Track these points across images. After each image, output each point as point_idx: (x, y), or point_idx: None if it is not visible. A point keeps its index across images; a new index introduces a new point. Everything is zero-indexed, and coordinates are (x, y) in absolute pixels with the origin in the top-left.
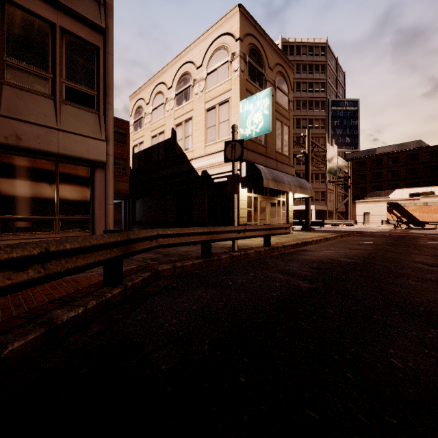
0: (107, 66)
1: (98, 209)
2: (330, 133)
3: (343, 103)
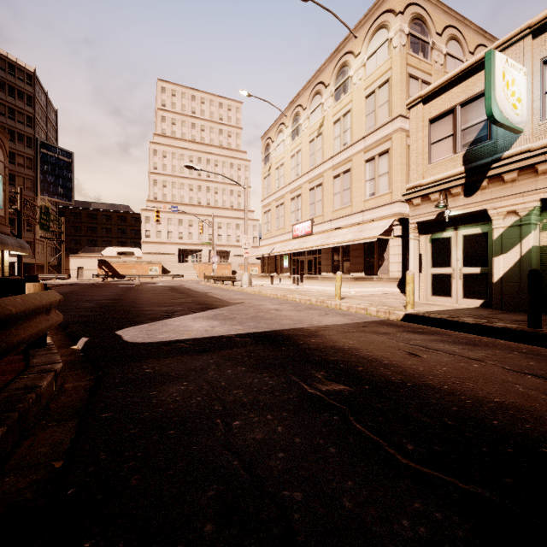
0: None
1: None
2: (39, 177)
3: (55, 150)
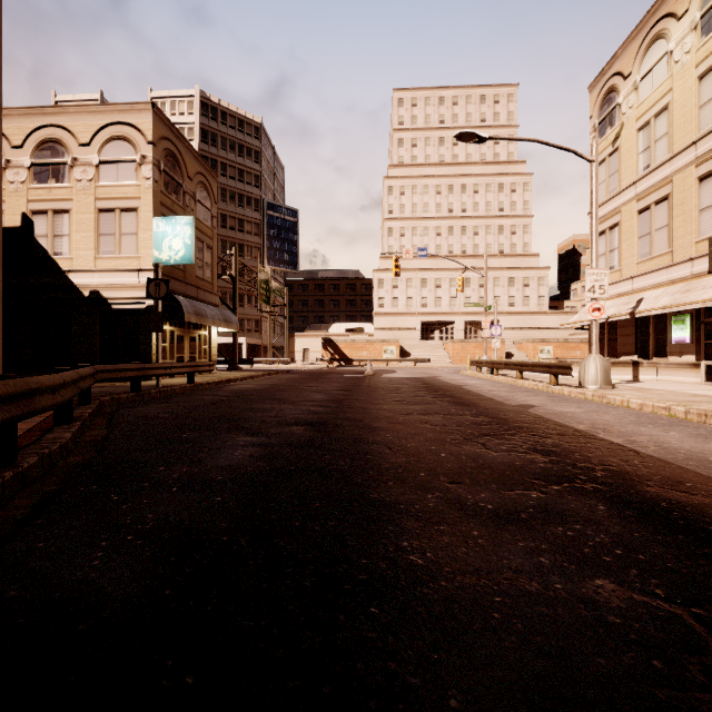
0: None
1: None
2: (266, 244)
3: (281, 210)
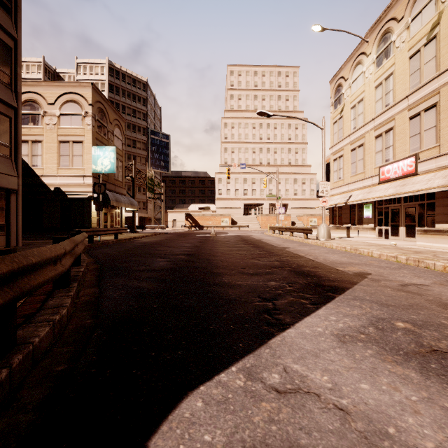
0: (18, 130)
1: (12, 219)
2: (150, 156)
3: (159, 135)
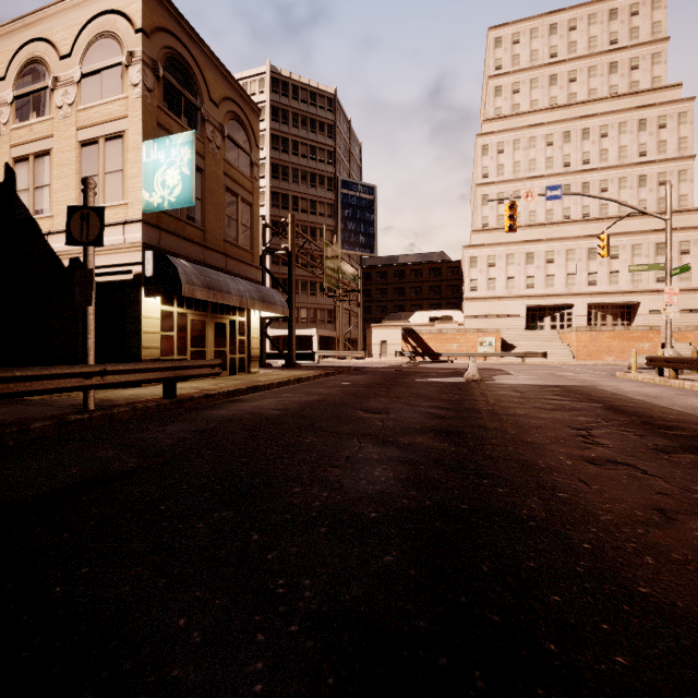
0: None
1: None
2: (339, 226)
3: (356, 187)
